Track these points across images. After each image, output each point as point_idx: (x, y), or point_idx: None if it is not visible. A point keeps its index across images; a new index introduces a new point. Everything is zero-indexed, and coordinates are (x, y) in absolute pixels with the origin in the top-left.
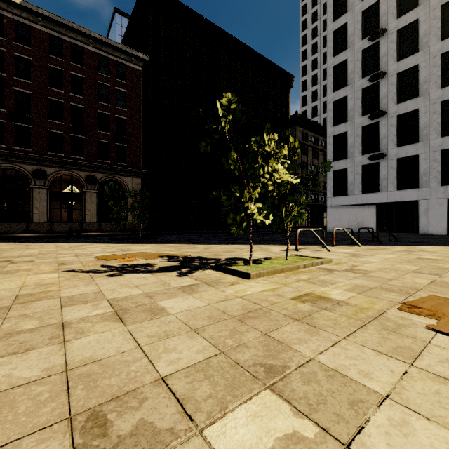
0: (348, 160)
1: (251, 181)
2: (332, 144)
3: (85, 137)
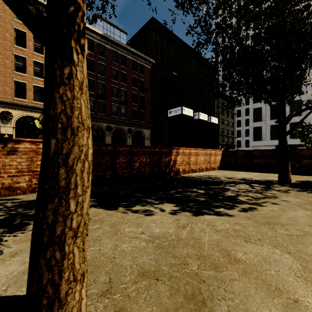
0: (262, 122)
1: (309, 144)
2: (253, 113)
3: (127, 107)
